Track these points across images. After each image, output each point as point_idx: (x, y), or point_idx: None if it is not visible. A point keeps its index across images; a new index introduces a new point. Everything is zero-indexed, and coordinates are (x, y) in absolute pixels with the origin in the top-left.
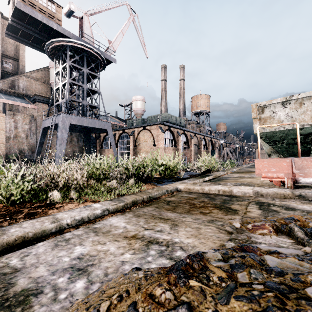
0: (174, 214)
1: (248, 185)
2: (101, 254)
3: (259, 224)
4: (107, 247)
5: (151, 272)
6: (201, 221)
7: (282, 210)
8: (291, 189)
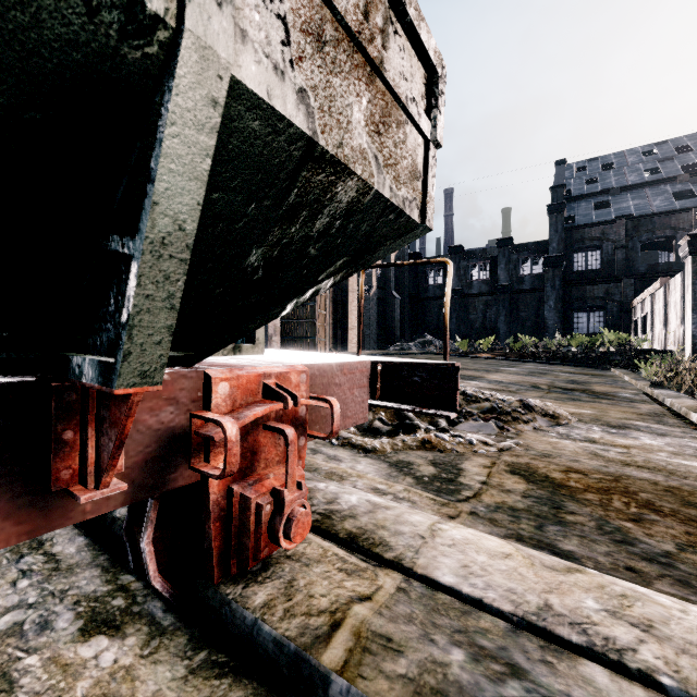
0: (634, 473)
1: (435, 613)
2: (621, 438)
3: (479, 437)
4: (629, 441)
5: (544, 408)
6: (564, 457)
7: (422, 462)
8: (316, 480)
